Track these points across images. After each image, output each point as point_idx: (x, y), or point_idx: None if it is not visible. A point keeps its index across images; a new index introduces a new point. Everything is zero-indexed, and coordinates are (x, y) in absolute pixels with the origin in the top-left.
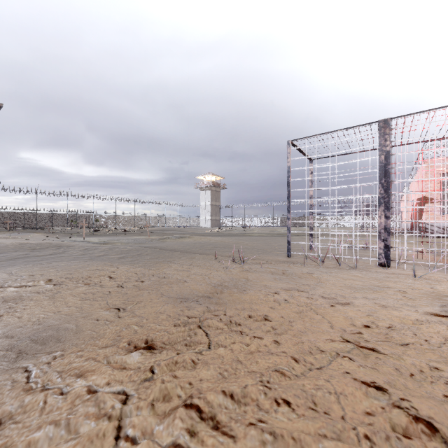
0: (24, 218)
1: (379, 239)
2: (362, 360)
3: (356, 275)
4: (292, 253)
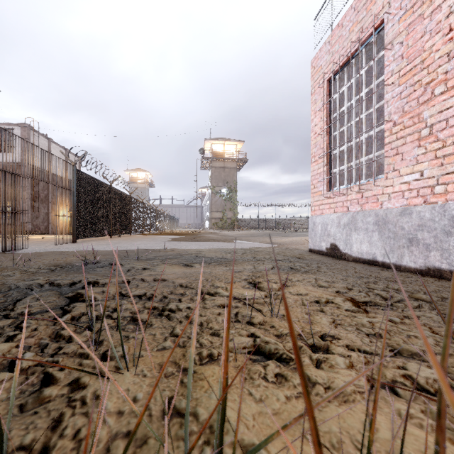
0: (250, 222)
1: None
2: None
3: None
4: None
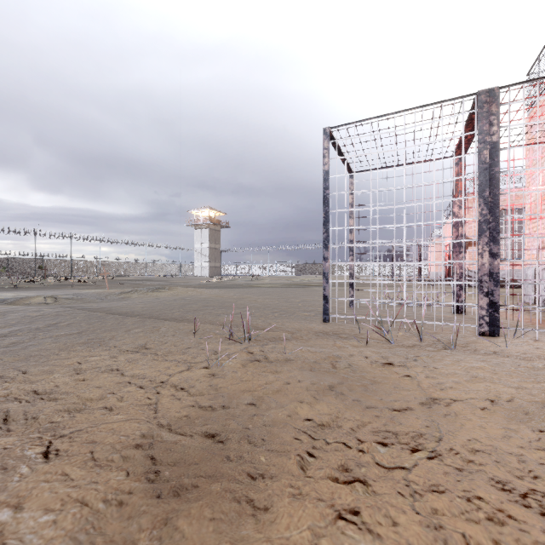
0: None
1: (479, 292)
2: None
3: (476, 366)
4: (332, 316)
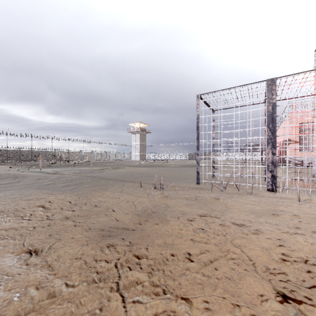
0: None
1: (267, 171)
2: None
3: (254, 200)
4: (201, 181)
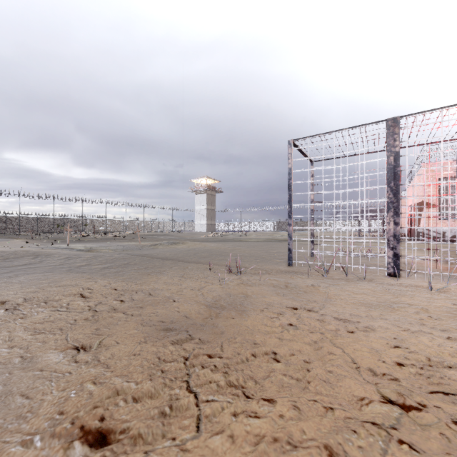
0: (6, 223)
1: (387, 247)
2: (424, 441)
3: (367, 288)
4: (294, 261)
